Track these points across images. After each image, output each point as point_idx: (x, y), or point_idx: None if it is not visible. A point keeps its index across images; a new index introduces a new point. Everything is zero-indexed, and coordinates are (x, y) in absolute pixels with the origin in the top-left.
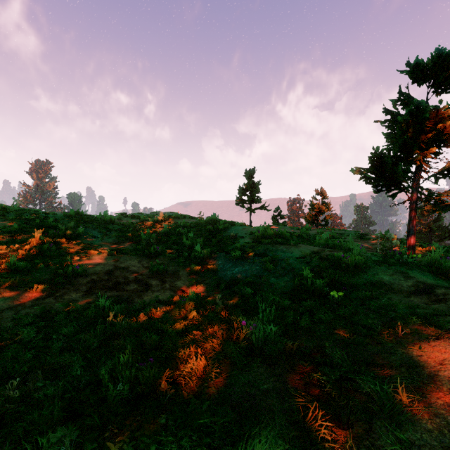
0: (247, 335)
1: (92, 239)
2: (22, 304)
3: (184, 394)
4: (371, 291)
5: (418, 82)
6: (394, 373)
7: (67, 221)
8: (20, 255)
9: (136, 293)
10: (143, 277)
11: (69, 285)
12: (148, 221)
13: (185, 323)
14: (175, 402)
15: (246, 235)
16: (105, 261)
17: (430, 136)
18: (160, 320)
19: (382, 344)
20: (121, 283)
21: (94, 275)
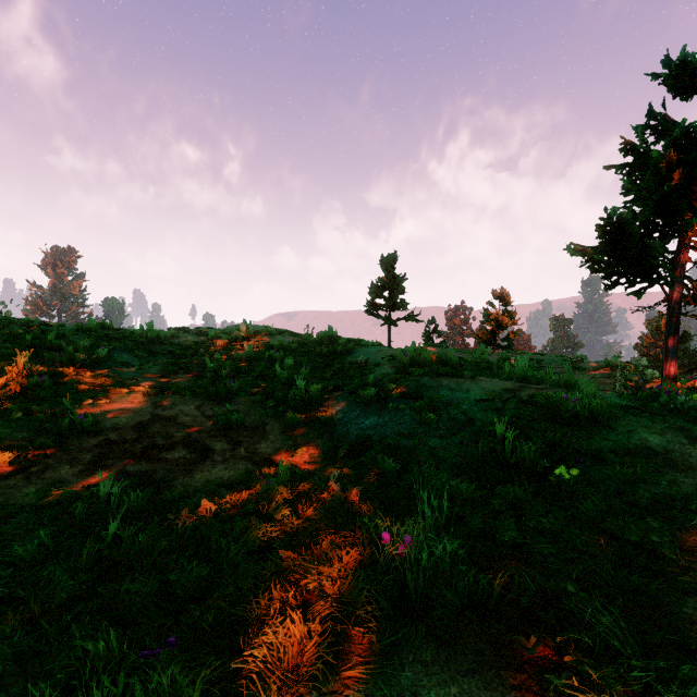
0: (392, 566)
1: (122, 368)
2: None
3: None
4: (631, 466)
5: (683, 94)
6: None
7: (82, 339)
8: None
9: (182, 466)
10: (201, 435)
11: (62, 450)
12: (221, 340)
13: (268, 532)
14: None
15: (383, 362)
16: (137, 406)
17: None
18: (217, 527)
19: (696, 596)
20: (159, 446)
21: (113, 431)
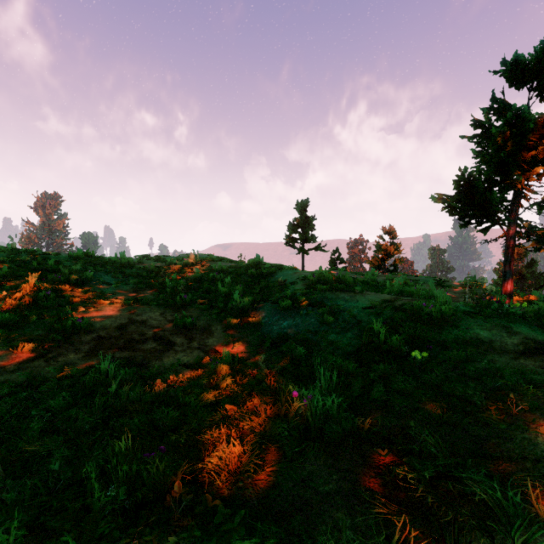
0: (299, 411)
1: (103, 286)
2: (0, 369)
3: (208, 500)
4: (465, 351)
5: (516, 85)
6: (515, 470)
7: (73, 264)
8: (8, 305)
9: (153, 354)
10: (165, 333)
11: (68, 343)
12: (176, 265)
13: (216, 394)
14: (194, 513)
15: (298, 281)
16: (117, 313)
17: (534, 152)
18: (182, 390)
19: (490, 425)
20: (136, 340)
21: (102, 330)
